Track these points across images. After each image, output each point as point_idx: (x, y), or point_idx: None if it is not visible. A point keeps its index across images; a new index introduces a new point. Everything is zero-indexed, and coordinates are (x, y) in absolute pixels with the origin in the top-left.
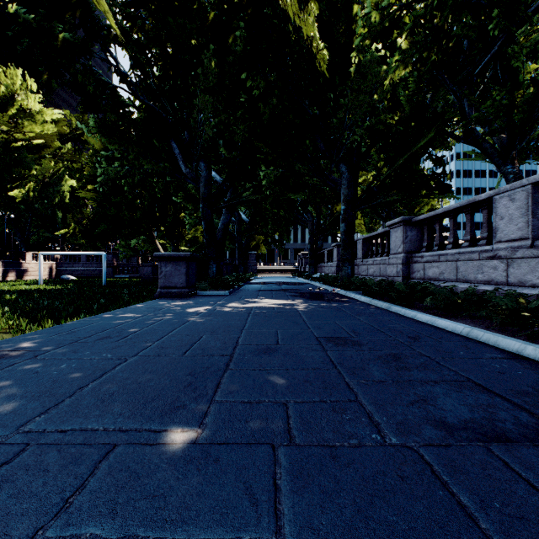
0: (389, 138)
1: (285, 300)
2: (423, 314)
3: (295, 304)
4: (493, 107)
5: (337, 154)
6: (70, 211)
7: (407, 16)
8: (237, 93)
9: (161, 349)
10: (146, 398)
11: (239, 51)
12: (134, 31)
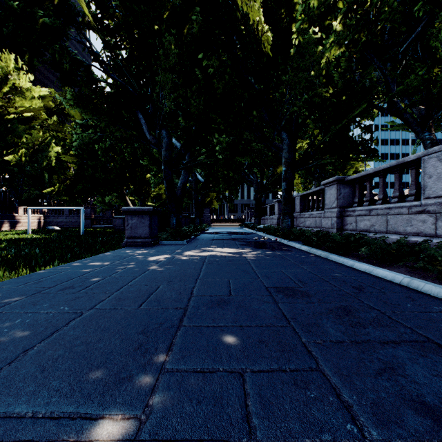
0: (324, 109)
1: (235, 248)
2: (360, 263)
3: (244, 252)
4: (415, 81)
5: (279, 123)
6: (55, 173)
7: (340, 3)
8: (193, 71)
9: (118, 301)
10: (91, 366)
11: (195, 34)
12: (105, 17)
